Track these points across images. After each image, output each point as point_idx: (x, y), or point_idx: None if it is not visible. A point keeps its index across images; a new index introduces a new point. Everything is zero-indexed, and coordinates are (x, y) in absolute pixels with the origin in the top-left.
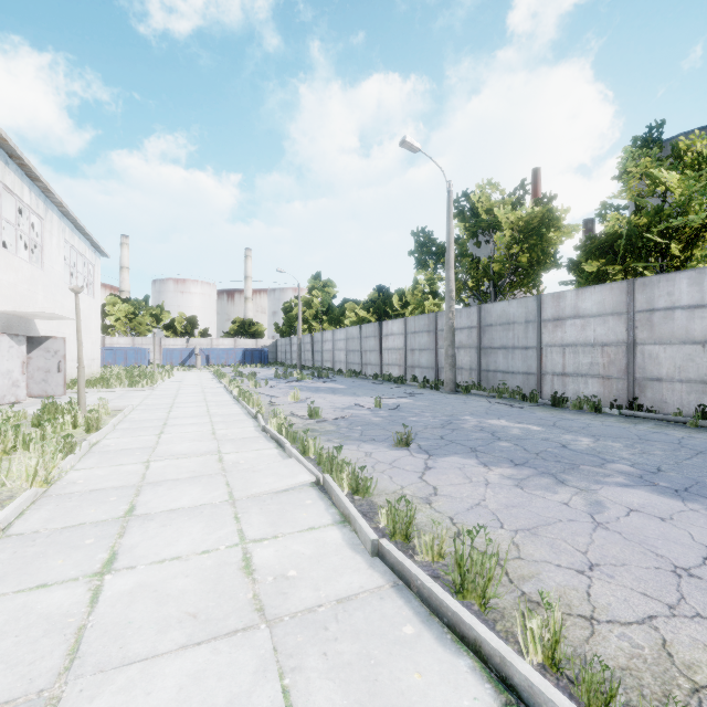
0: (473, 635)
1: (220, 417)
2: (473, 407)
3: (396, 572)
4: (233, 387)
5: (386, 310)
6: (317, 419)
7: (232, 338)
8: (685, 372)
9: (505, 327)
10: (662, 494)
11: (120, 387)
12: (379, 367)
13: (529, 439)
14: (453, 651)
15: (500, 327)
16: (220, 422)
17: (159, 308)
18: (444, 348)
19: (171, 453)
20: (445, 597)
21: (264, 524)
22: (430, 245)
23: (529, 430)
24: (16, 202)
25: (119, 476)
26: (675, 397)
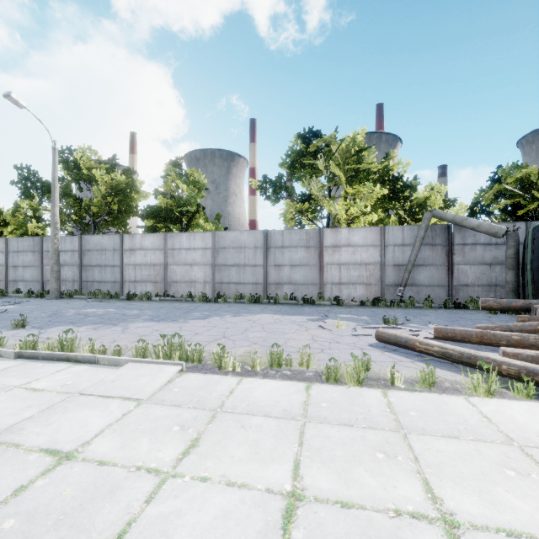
0: (66, 356)
1: None
2: (74, 305)
3: (30, 358)
4: None
5: None
6: None
7: None
8: (185, 278)
9: (100, 252)
10: (153, 322)
11: None
12: None
13: (107, 314)
14: (59, 363)
15: (97, 252)
16: None
17: None
18: (50, 265)
19: None
20: (55, 352)
21: None
22: (35, 181)
23: (109, 311)
24: None
25: None
26: (182, 289)
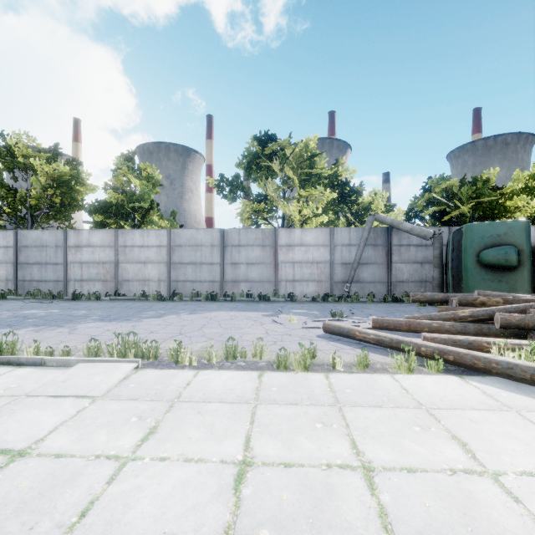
0: (7, 360)
1: None
2: (9, 306)
3: None
4: None
5: None
6: None
7: None
8: (138, 276)
9: (40, 249)
10: (104, 322)
11: None
12: None
13: (50, 315)
14: None
15: (36, 248)
16: None
17: None
18: None
19: None
20: None
21: None
22: None
23: (52, 312)
24: None
25: None
26: (135, 288)
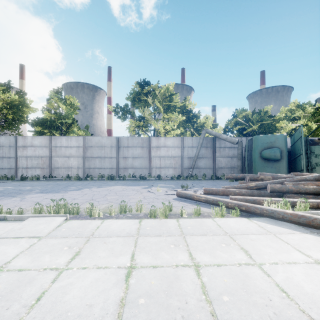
0: None
1: None
2: None
3: None
4: None
5: None
6: None
7: None
8: (64, 165)
9: None
10: (43, 193)
11: None
12: None
13: (7, 190)
14: None
15: None
16: None
17: None
18: None
19: None
20: None
21: None
22: None
23: (7, 188)
24: None
25: None
26: (62, 172)
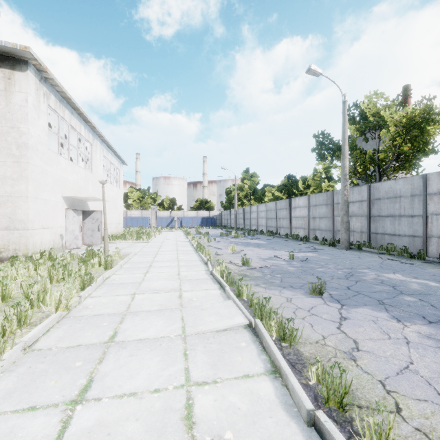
0: None
1: (184, 262)
2: (367, 261)
3: None
4: (194, 241)
5: (293, 191)
6: (248, 266)
7: (195, 211)
8: None
9: (392, 200)
10: None
11: (131, 240)
12: (289, 229)
13: (432, 294)
14: None
15: (388, 200)
16: (183, 266)
17: (155, 194)
18: (340, 216)
19: (149, 288)
20: None
21: (206, 364)
22: (327, 143)
23: (428, 285)
24: (77, 135)
25: (114, 305)
26: None
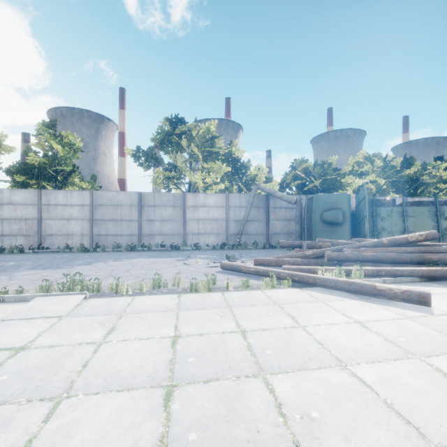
0: None
1: None
2: None
3: None
4: None
5: None
6: None
7: None
8: (62, 231)
9: None
10: (38, 270)
11: None
12: None
13: None
14: None
15: None
16: None
17: None
18: None
19: None
20: None
21: None
22: None
23: None
24: None
25: None
26: (58, 242)
